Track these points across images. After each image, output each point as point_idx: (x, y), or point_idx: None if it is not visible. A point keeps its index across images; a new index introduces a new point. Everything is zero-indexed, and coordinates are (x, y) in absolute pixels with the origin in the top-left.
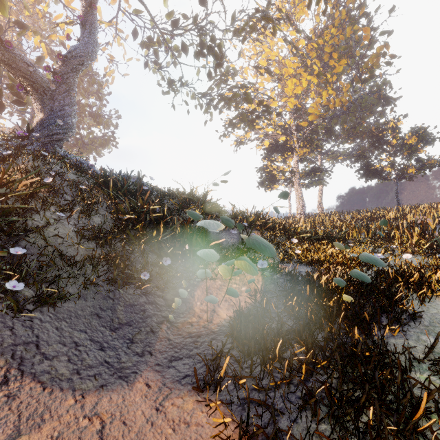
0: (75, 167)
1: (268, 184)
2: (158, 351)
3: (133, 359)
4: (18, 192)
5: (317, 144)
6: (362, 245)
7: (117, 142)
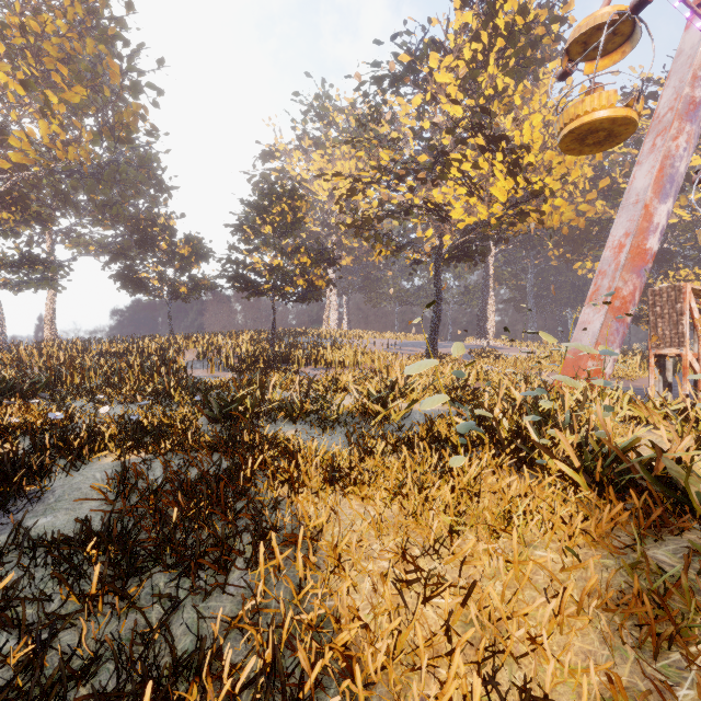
0: None
1: None
2: None
3: None
4: None
5: (40, 212)
6: (68, 399)
7: None
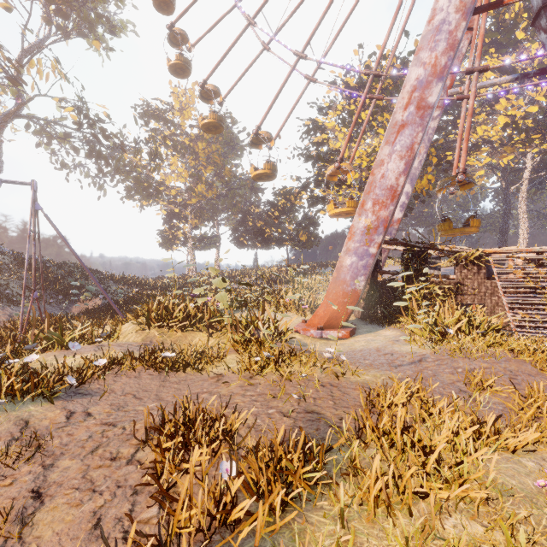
0: None
1: (167, 246)
2: None
3: None
4: None
5: (208, 216)
6: None
7: None
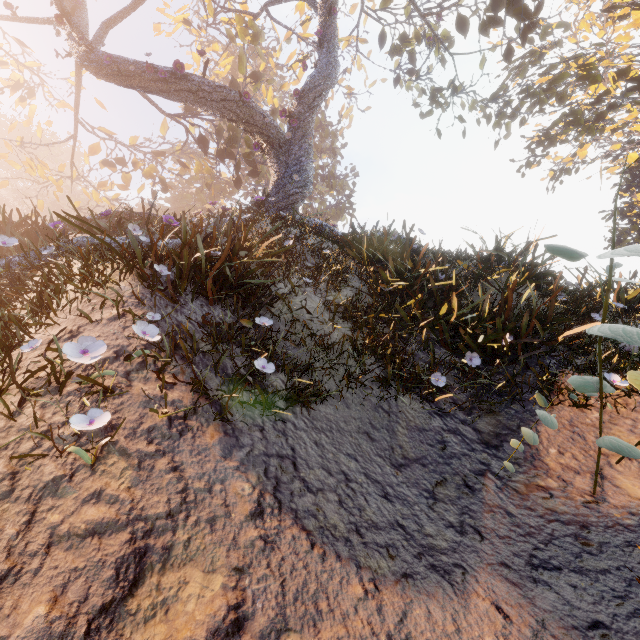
0: (315, 230)
1: (635, 240)
2: (493, 533)
3: (446, 535)
4: (259, 257)
5: None
6: None
7: (354, 209)
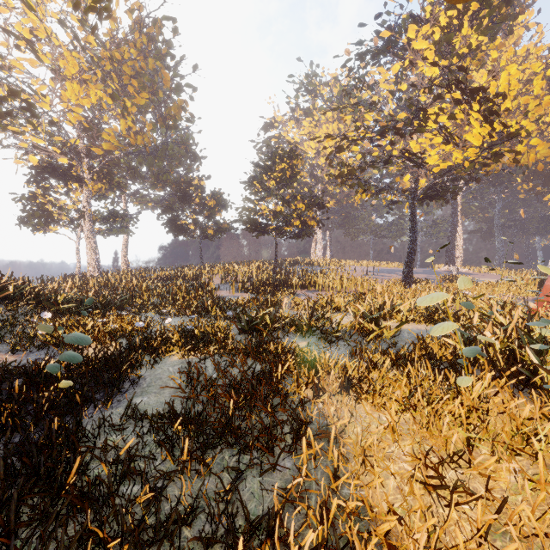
0: None
1: (38, 223)
2: None
3: None
4: None
5: (119, 182)
6: (143, 311)
7: None
